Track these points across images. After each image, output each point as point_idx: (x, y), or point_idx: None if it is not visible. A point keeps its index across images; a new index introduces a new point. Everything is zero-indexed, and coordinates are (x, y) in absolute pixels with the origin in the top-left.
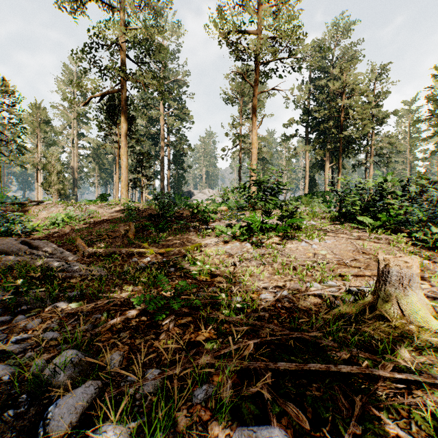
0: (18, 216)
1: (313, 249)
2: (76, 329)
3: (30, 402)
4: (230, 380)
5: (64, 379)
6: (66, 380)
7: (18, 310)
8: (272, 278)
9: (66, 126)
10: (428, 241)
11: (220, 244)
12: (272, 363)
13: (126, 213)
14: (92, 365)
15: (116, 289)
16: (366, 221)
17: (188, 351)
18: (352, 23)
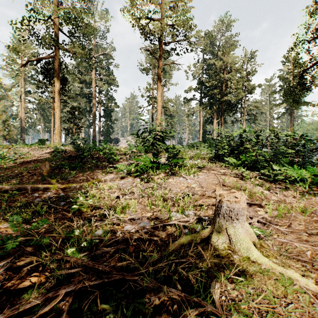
0: None
1: (187, 183)
2: None
3: None
4: None
5: None
6: None
7: None
8: (144, 209)
9: (15, 84)
10: (271, 176)
11: (116, 180)
12: None
13: (52, 155)
14: None
15: None
16: (231, 161)
17: None
18: (231, 22)
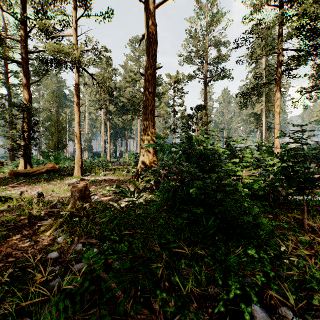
0: None
1: None
2: None
3: None
4: None
5: None
6: None
7: None
8: None
9: None
10: None
11: None
12: None
13: None
14: None
15: None
16: None
17: None
18: None
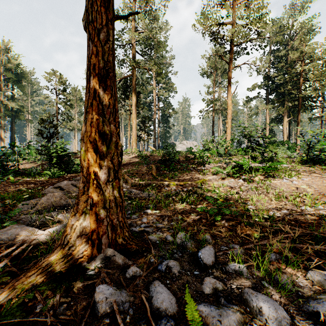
0: (77, 161)
1: (294, 184)
2: (170, 223)
3: (180, 252)
4: (289, 251)
5: (190, 244)
6: (191, 244)
7: (131, 212)
8: (270, 203)
9: None
10: None
11: (219, 180)
12: (310, 246)
13: (141, 159)
14: (196, 240)
15: (171, 204)
16: None
17: (245, 238)
18: (309, 2)
